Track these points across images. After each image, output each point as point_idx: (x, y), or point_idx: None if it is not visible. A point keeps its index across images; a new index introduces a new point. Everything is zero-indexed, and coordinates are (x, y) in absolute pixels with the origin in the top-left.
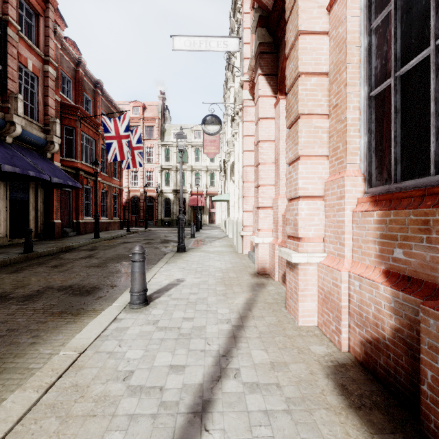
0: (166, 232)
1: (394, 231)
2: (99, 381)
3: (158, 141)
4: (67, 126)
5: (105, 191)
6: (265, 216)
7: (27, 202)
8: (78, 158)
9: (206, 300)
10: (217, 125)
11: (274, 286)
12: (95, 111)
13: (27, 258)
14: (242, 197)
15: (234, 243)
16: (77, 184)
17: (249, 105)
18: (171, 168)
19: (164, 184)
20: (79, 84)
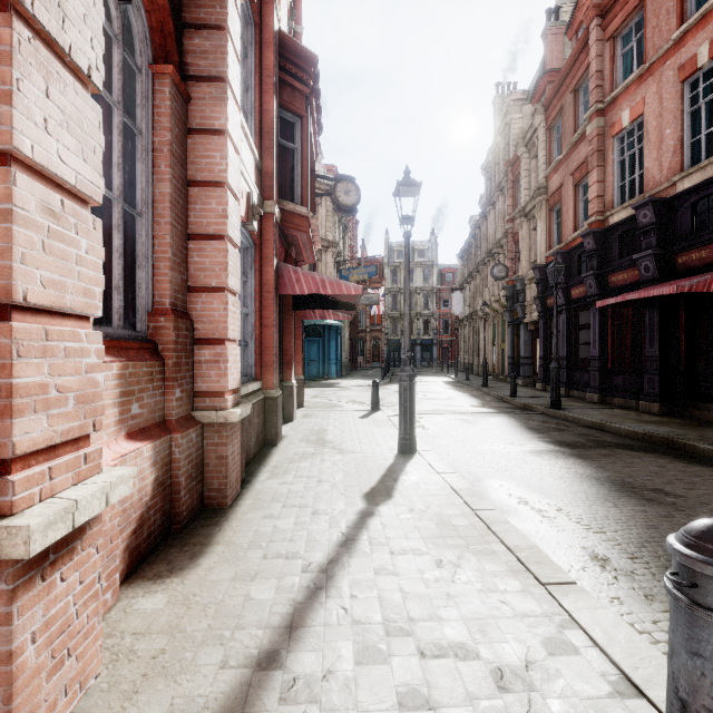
0: None
1: (133, 385)
2: (468, 558)
3: None
4: None
5: None
6: None
7: None
8: None
9: None
10: None
11: None
12: None
13: None
14: None
15: None
16: None
17: None
18: None
19: None
20: None
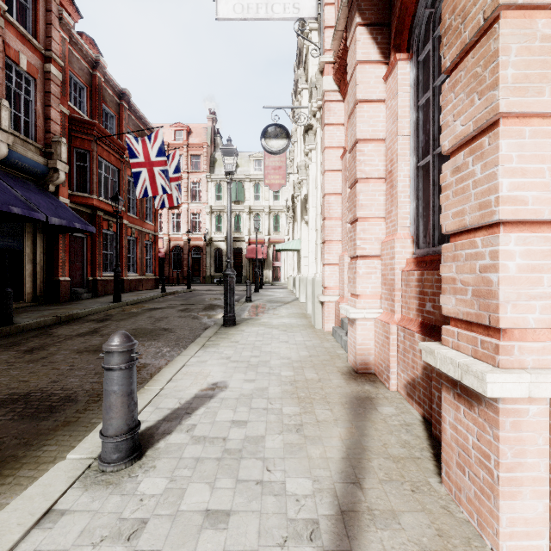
0: (214, 294)
1: None
2: None
3: (206, 174)
4: (79, 149)
5: (135, 238)
6: (367, 272)
7: (20, 253)
8: (94, 193)
9: (262, 446)
10: (283, 140)
11: (391, 404)
12: (120, 131)
13: (1, 335)
14: (322, 243)
15: (308, 312)
16: (88, 227)
17: (333, 100)
18: (224, 209)
19: (214, 230)
20: (97, 92)
